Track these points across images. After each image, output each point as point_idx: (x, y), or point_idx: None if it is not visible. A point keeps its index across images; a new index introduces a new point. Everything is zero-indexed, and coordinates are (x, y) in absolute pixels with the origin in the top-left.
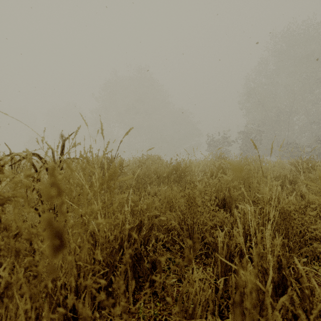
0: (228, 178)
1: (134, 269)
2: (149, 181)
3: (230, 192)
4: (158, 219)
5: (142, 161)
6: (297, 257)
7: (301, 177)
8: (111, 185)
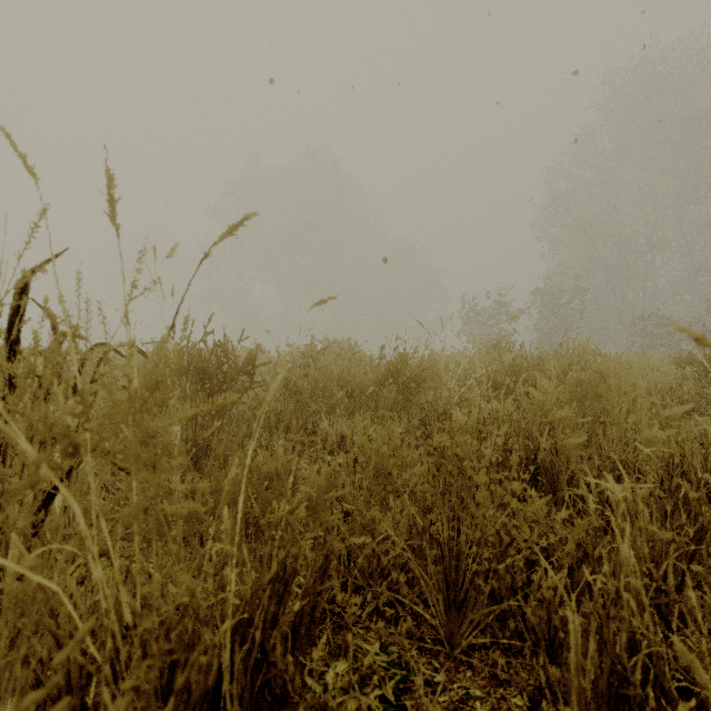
0: (548, 397)
1: None
2: (326, 406)
3: (554, 439)
4: (350, 526)
5: (310, 355)
6: None
7: None
8: (148, 436)
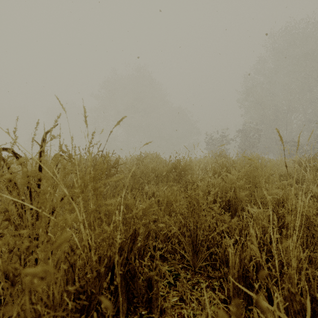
0: (234, 177)
1: (127, 286)
2: (147, 180)
3: (236, 193)
4: (157, 224)
5: (139, 159)
6: (316, 267)
7: (308, 176)
8: (96, 187)
